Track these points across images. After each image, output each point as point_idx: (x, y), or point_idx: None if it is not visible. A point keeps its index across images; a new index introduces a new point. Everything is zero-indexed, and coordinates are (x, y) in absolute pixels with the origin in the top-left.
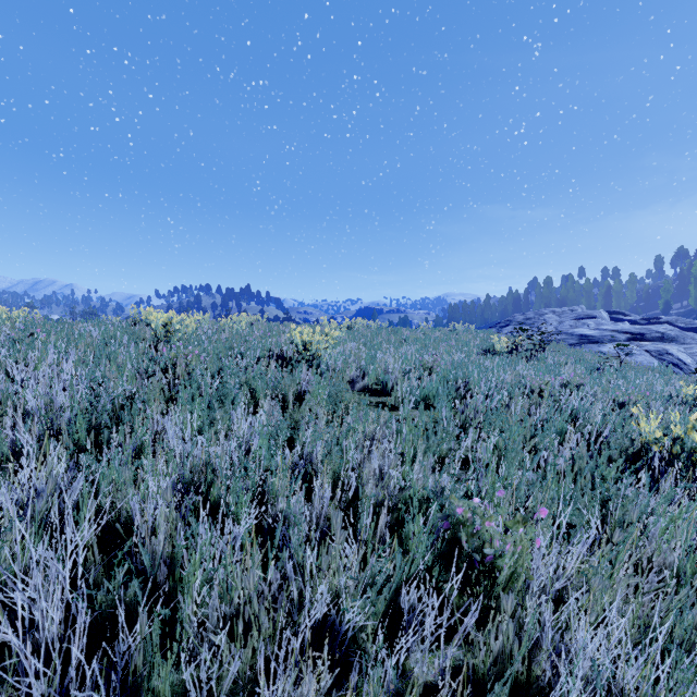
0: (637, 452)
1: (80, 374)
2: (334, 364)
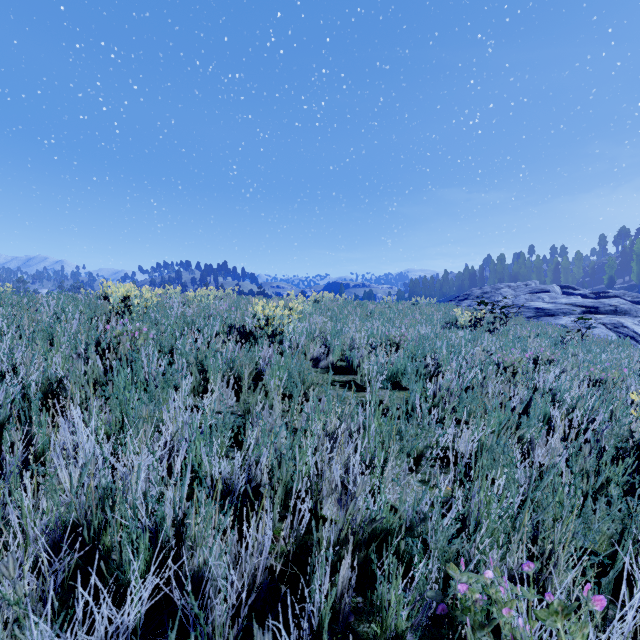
0: (638, 445)
1: None
2: (298, 339)
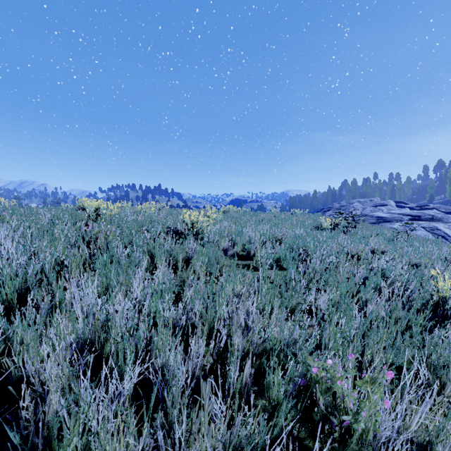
0: (435, 304)
1: (14, 247)
2: (213, 237)
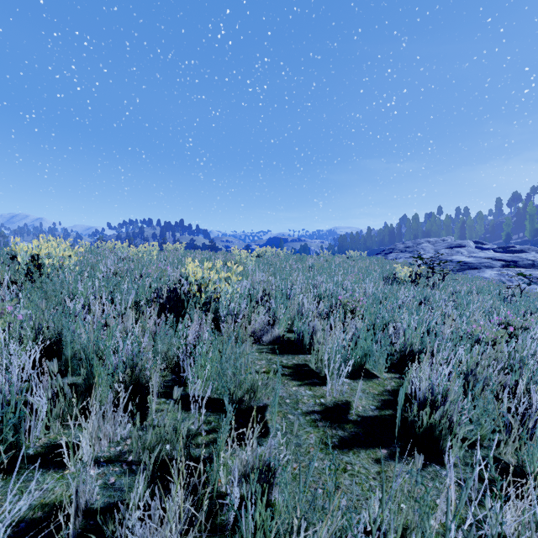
0: None
1: None
2: (237, 307)
